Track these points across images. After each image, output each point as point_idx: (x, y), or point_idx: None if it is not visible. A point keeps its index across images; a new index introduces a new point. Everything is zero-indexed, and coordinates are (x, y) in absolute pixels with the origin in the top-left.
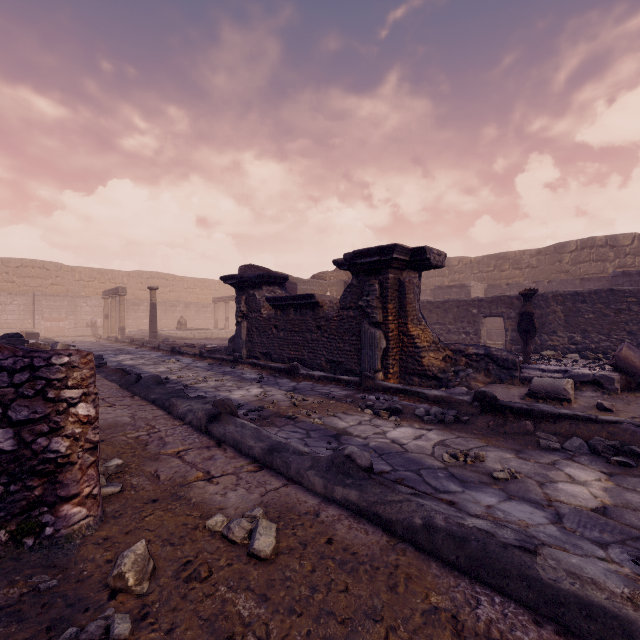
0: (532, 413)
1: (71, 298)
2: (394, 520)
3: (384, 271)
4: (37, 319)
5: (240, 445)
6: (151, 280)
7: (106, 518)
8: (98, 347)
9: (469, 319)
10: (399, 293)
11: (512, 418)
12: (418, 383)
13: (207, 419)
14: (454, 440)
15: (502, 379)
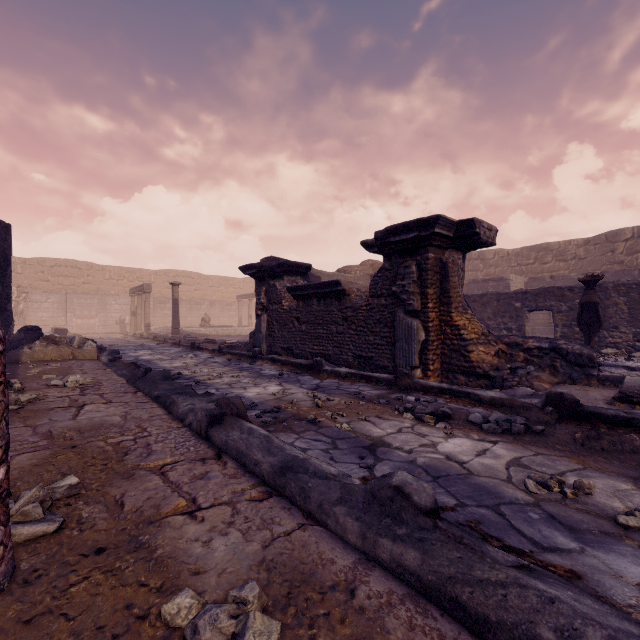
0: (634, 423)
1: (101, 296)
2: (493, 621)
3: (423, 250)
4: (69, 316)
5: (244, 458)
6: (177, 278)
7: (11, 584)
8: (122, 343)
9: (511, 314)
10: (441, 276)
11: (605, 429)
12: (464, 382)
13: (208, 422)
14: (533, 458)
15: (574, 379)
